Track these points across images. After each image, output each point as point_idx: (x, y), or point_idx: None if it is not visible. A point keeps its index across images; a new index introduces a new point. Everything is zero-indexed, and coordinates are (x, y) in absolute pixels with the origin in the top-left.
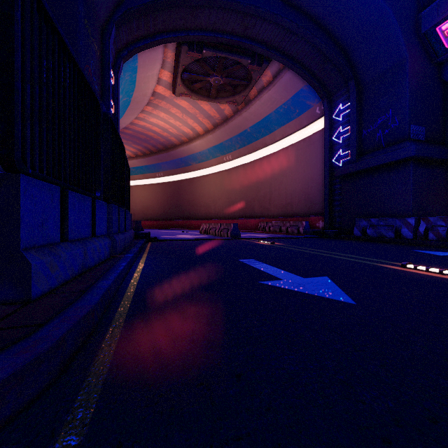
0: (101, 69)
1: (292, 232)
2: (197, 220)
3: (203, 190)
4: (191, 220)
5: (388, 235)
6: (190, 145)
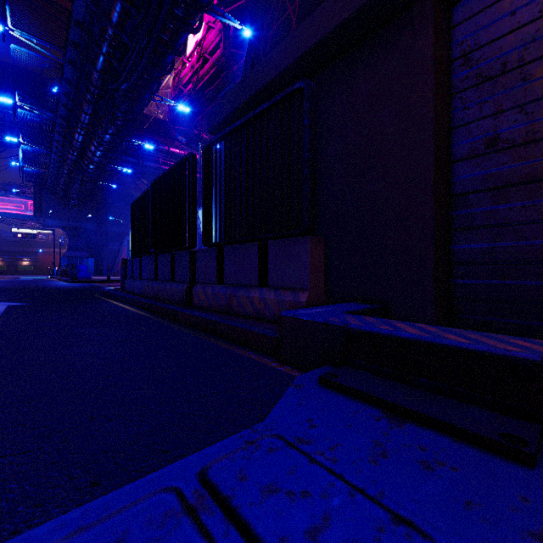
0: None
1: None
2: None
3: None
4: None
5: None
6: None
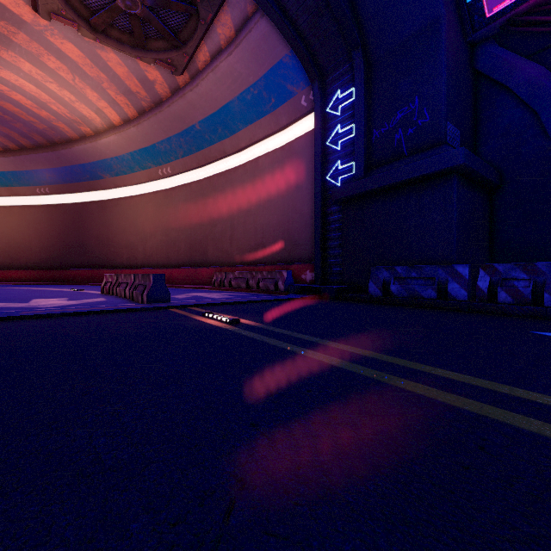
0: None
1: (266, 288)
2: (114, 270)
3: (124, 221)
4: (103, 269)
5: (427, 294)
6: (97, 143)
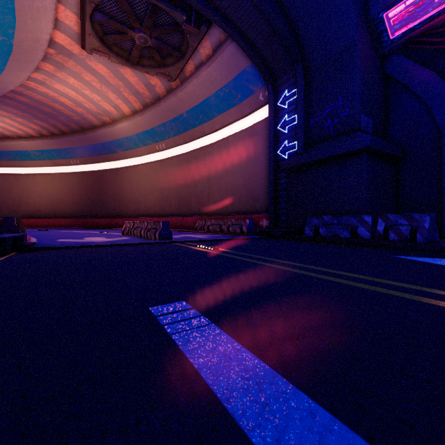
0: None
1: (234, 231)
2: (124, 218)
3: (131, 183)
4: (116, 217)
5: (344, 235)
6: (113, 128)
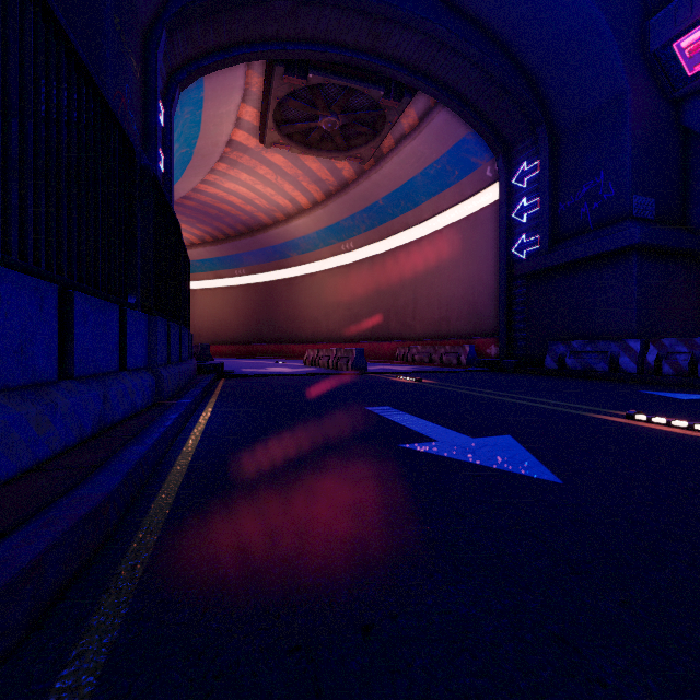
0: (144, 100)
1: (448, 362)
2: (300, 344)
3: (309, 297)
4: (290, 343)
5: (599, 367)
6: (288, 226)
